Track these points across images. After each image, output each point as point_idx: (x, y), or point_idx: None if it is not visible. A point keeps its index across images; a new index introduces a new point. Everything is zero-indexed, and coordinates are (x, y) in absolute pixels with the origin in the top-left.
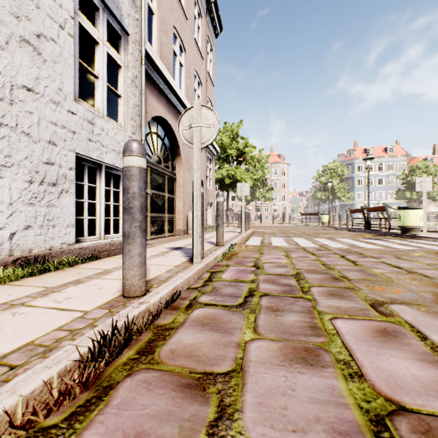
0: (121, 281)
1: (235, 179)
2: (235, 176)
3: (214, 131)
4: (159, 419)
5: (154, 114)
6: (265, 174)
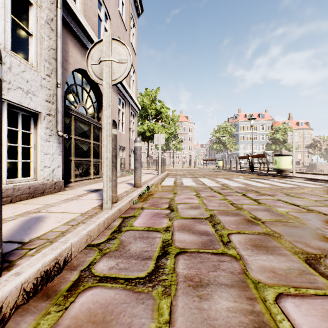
0: None
1: (153, 133)
2: (154, 130)
3: (126, 67)
4: None
5: (77, 66)
6: (177, 130)
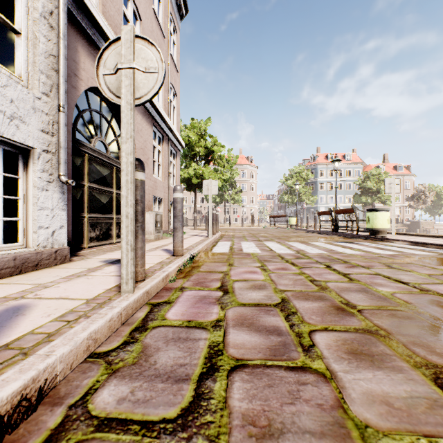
0: None
1: (203, 179)
2: (203, 175)
3: (157, 79)
4: None
5: (93, 84)
6: (234, 176)
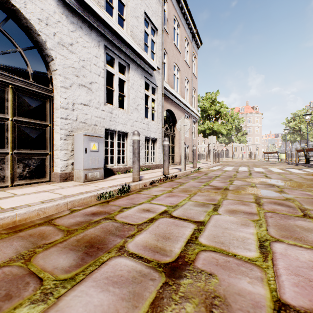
0: (161, 173)
1: (213, 130)
2: (213, 128)
3: (188, 126)
4: (174, 183)
5: (165, 109)
6: (240, 123)
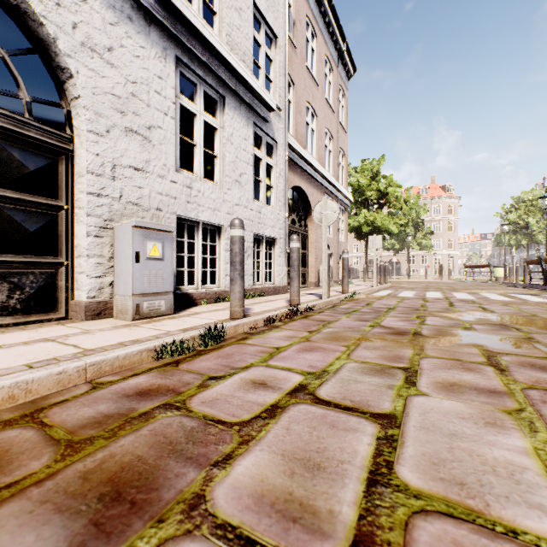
0: (284, 302)
1: (374, 226)
2: (375, 222)
3: (336, 215)
4: (311, 323)
5: (291, 186)
6: (421, 214)
